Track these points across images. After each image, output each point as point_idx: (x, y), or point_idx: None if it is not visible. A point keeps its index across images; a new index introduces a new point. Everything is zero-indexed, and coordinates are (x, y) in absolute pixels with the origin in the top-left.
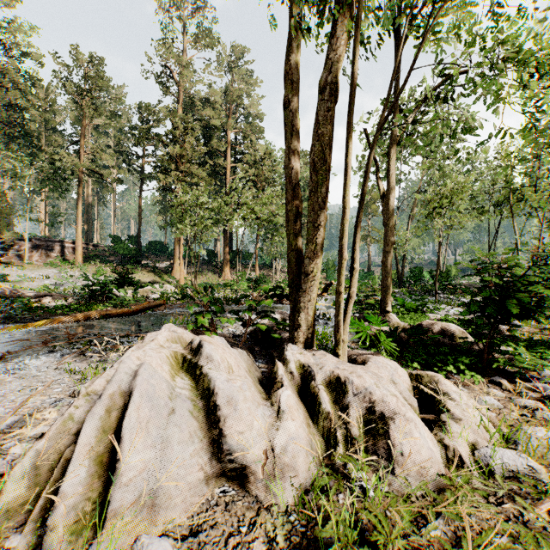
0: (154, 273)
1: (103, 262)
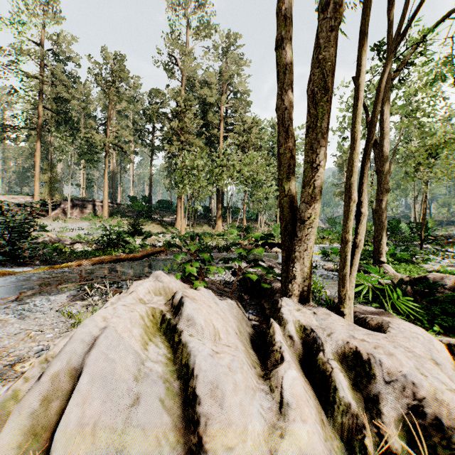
0: (161, 225)
1: (123, 217)
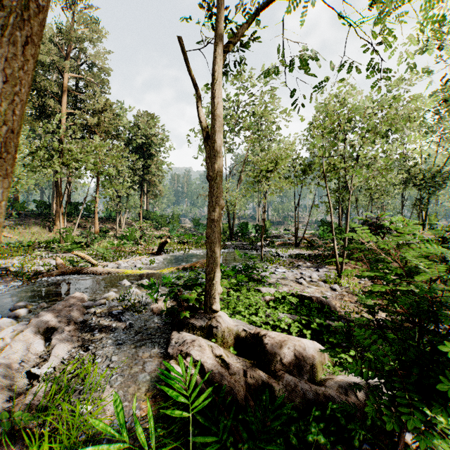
0: None
1: None
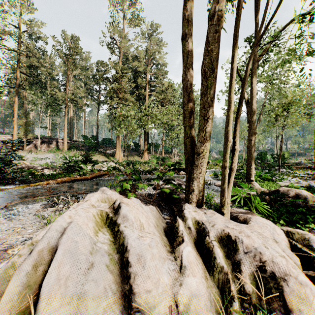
0: (105, 156)
1: (78, 150)
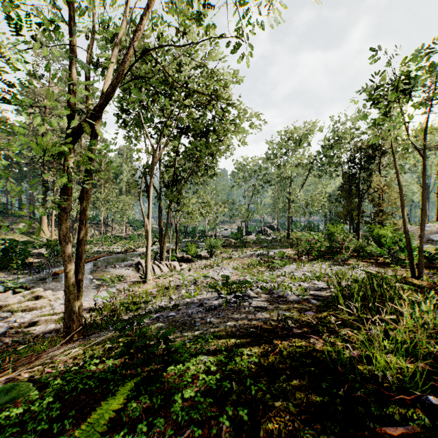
0: (25, 235)
1: None
